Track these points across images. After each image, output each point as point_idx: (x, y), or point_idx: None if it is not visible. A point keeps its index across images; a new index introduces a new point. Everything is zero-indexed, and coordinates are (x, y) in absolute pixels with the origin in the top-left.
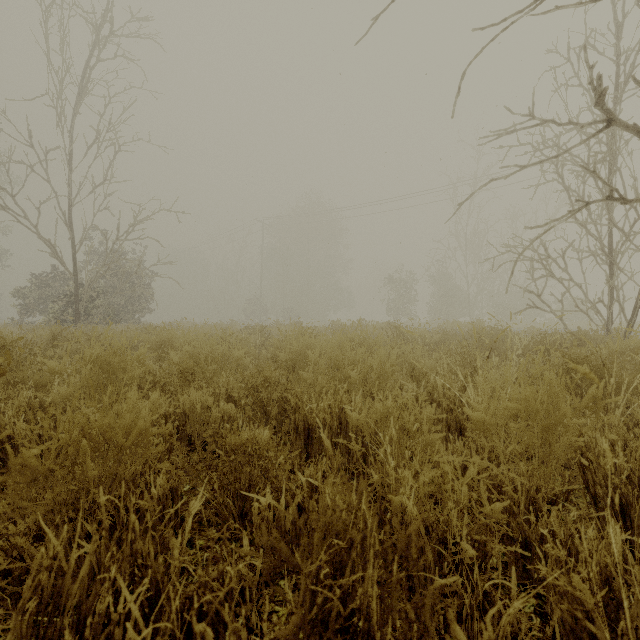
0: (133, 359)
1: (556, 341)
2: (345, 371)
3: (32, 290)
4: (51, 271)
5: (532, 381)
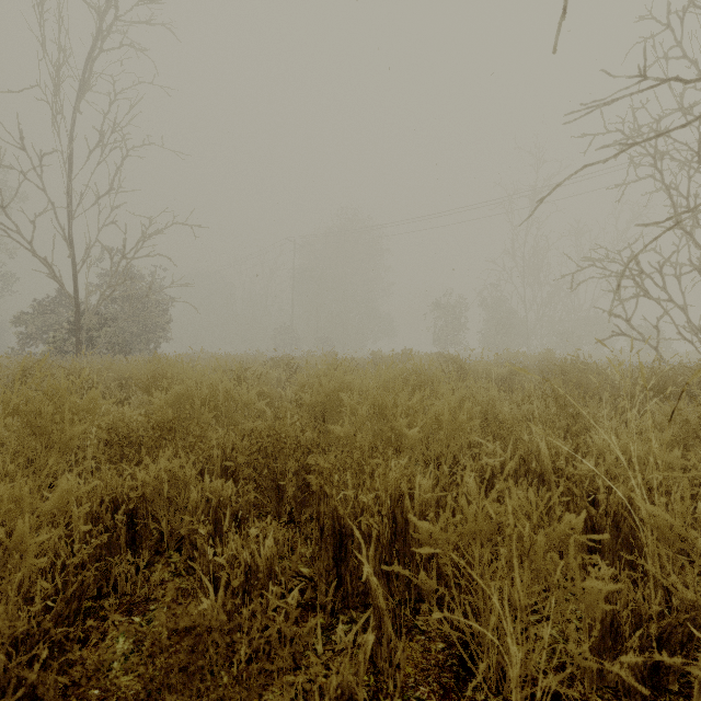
0: (79, 409)
1: (673, 378)
2: (396, 425)
3: (34, 317)
4: (56, 295)
5: (677, 441)
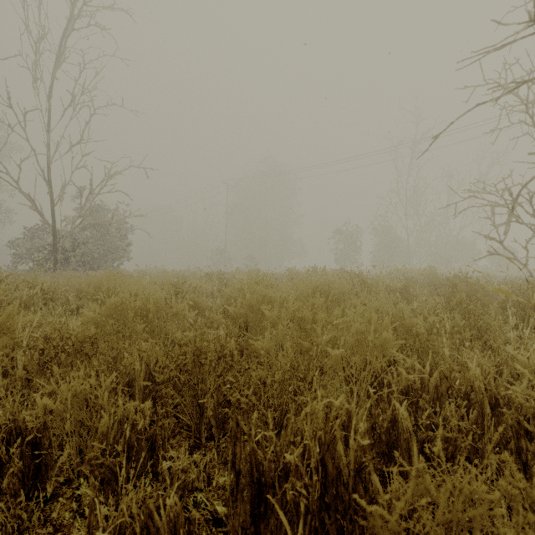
0: None
1: None
2: (317, 341)
3: (25, 241)
4: (42, 225)
5: None
